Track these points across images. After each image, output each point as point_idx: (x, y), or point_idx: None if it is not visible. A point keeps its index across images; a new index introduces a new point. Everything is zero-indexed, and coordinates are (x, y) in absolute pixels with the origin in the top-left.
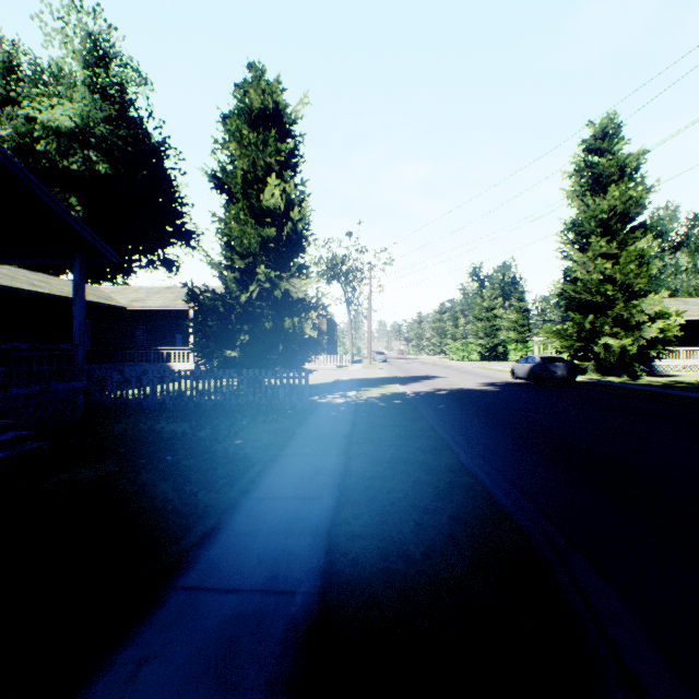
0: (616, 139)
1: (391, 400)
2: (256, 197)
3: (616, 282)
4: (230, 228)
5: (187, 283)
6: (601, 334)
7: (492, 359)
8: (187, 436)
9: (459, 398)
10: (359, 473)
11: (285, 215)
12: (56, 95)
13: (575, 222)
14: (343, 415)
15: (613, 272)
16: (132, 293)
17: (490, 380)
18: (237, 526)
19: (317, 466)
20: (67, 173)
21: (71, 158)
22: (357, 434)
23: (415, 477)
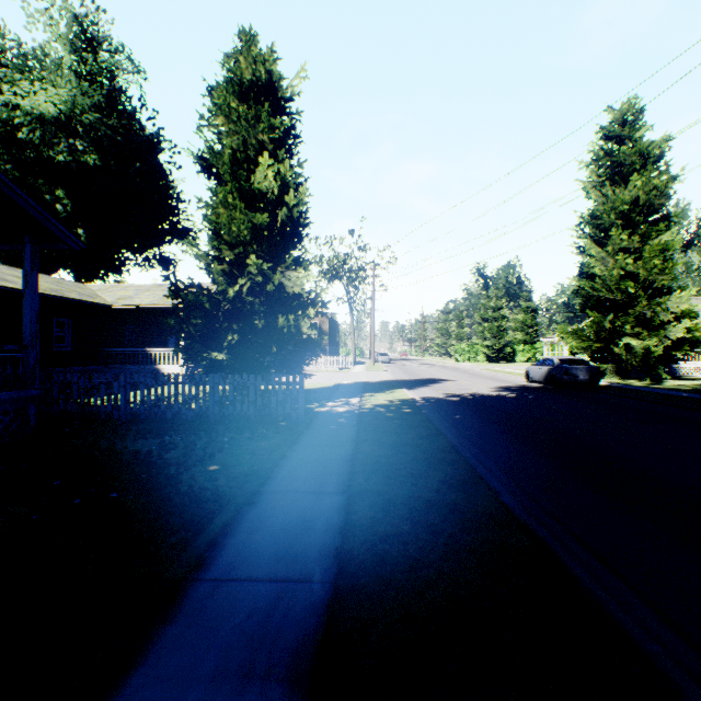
0: (637, 125)
1: (399, 408)
2: (247, 180)
3: (638, 278)
4: (218, 215)
5: (169, 276)
6: (621, 334)
7: (498, 361)
8: (151, 458)
9: (475, 405)
10: (367, 527)
11: (280, 200)
12: (40, 81)
13: (593, 214)
14: (344, 429)
15: (635, 267)
16: (120, 290)
17: (504, 384)
18: (161, 656)
19: (307, 514)
20: (52, 163)
21: (56, 148)
22: (362, 457)
23: (447, 536)
